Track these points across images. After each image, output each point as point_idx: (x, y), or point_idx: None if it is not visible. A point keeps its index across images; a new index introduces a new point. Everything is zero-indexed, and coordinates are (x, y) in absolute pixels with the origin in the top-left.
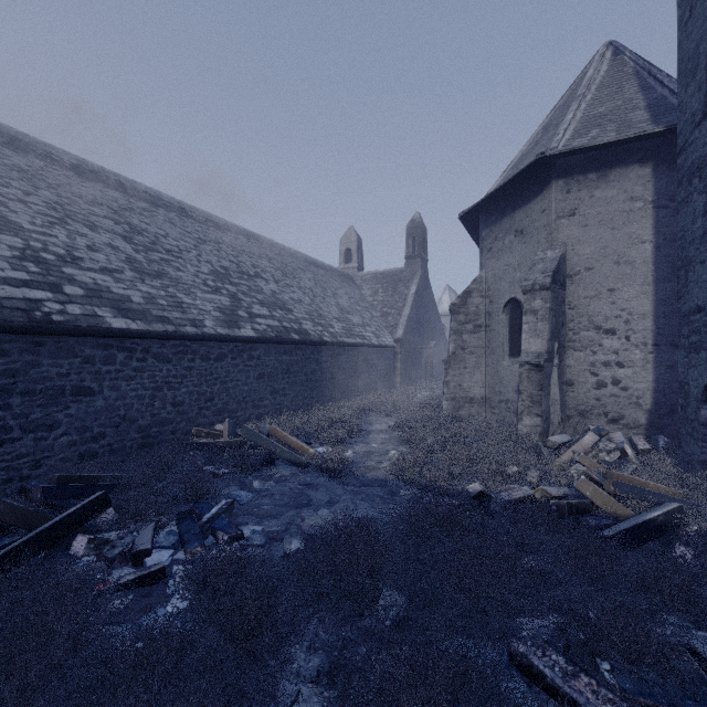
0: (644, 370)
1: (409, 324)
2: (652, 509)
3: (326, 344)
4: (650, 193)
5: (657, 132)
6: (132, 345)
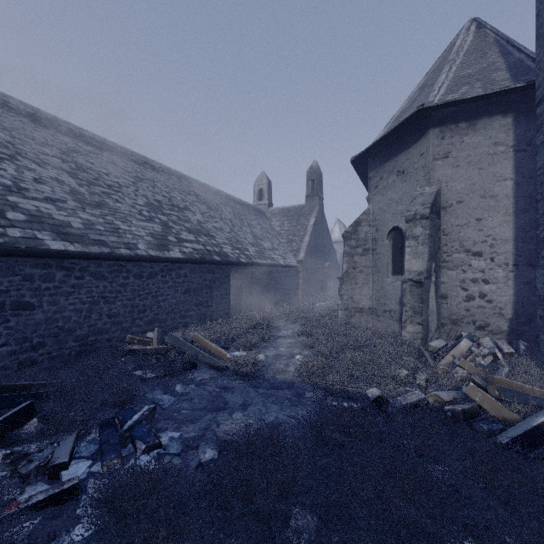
0: (506, 286)
1: (309, 248)
2: (536, 414)
3: (242, 264)
4: (511, 139)
5: (518, 87)
6: (70, 264)
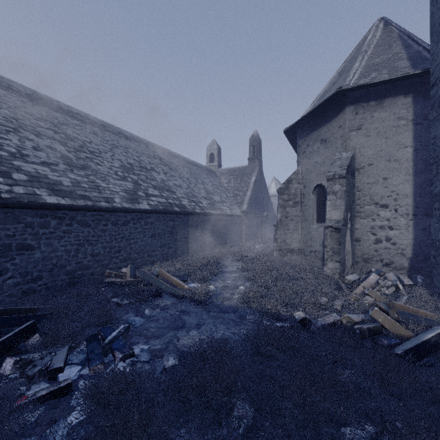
0: (407, 231)
1: (250, 201)
2: (426, 331)
3: (197, 214)
4: (410, 115)
5: (416, 73)
6: (61, 214)
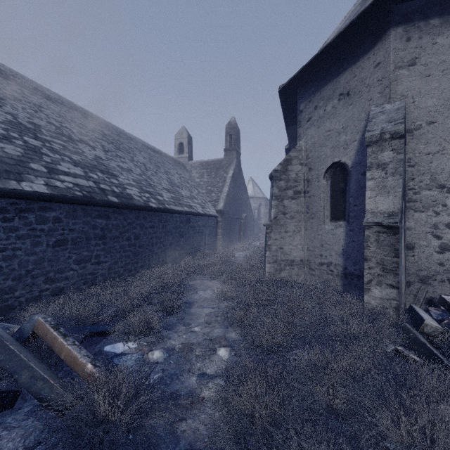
0: None
1: (228, 199)
2: None
3: (152, 209)
4: None
5: None
6: None
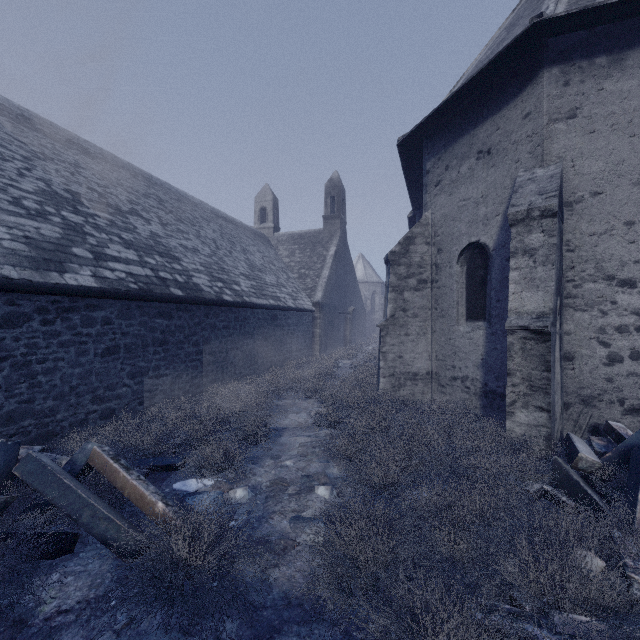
0: None
1: (328, 286)
2: None
3: (226, 304)
4: None
5: None
6: None
